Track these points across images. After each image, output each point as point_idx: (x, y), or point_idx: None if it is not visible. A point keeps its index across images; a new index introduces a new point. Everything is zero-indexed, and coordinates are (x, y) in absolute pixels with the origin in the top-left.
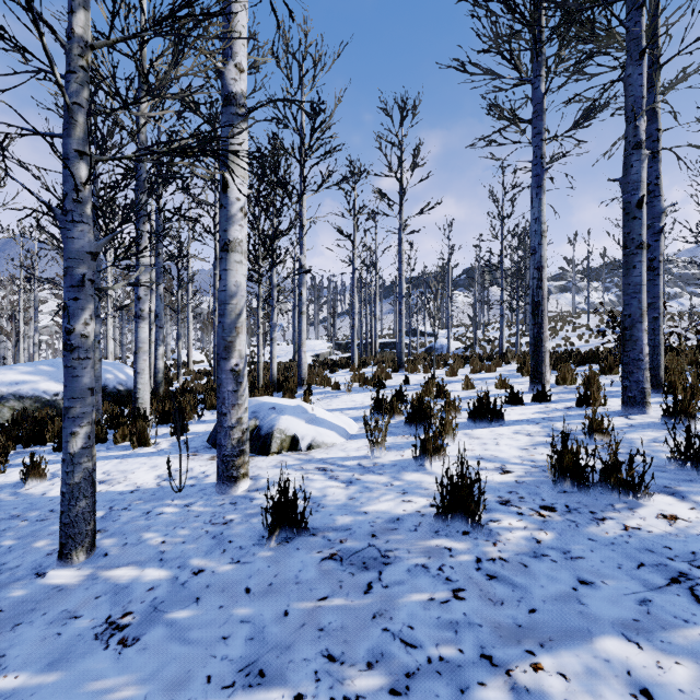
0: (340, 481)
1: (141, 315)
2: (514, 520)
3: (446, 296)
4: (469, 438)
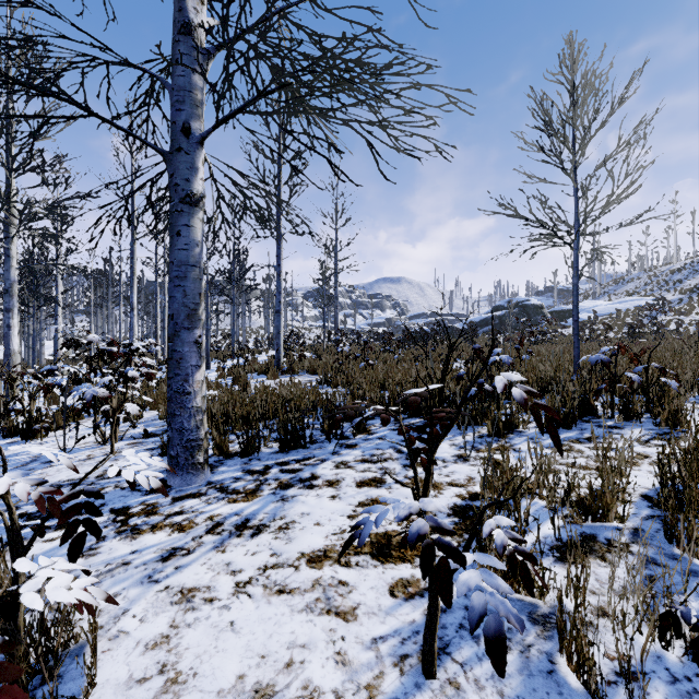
0: None
1: None
2: None
3: None
4: None
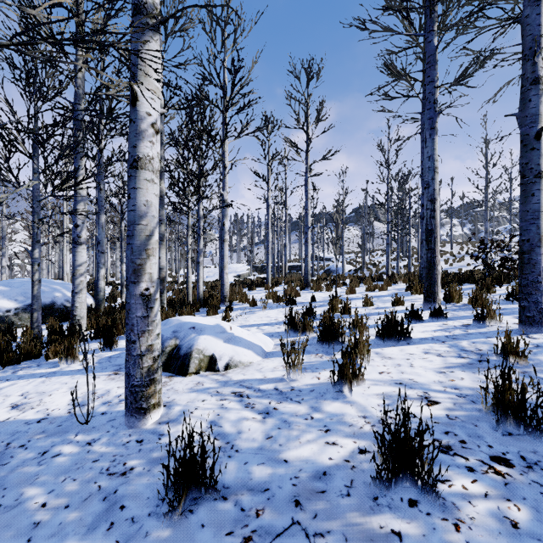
0: (256, 412)
1: (78, 241)
2: (467, 480)
3: (340, 229)
4: (381, 357)
